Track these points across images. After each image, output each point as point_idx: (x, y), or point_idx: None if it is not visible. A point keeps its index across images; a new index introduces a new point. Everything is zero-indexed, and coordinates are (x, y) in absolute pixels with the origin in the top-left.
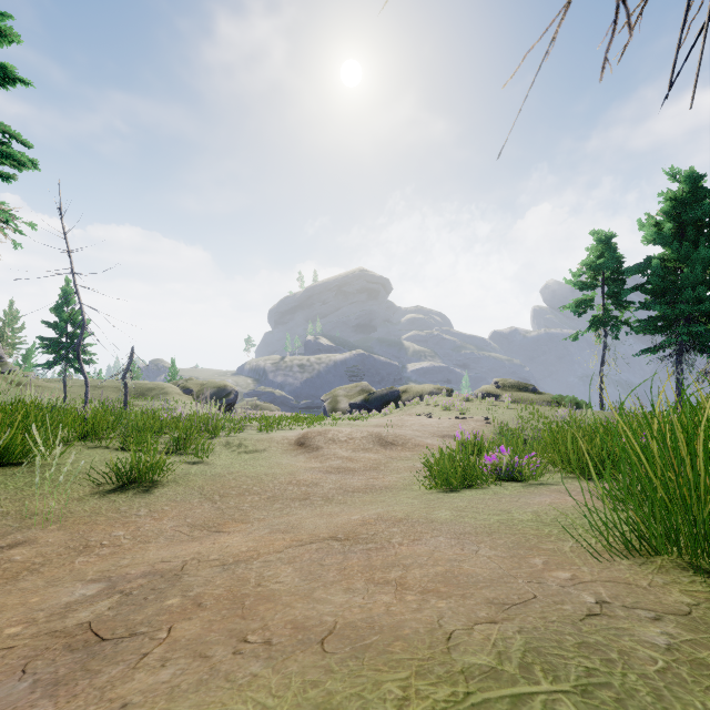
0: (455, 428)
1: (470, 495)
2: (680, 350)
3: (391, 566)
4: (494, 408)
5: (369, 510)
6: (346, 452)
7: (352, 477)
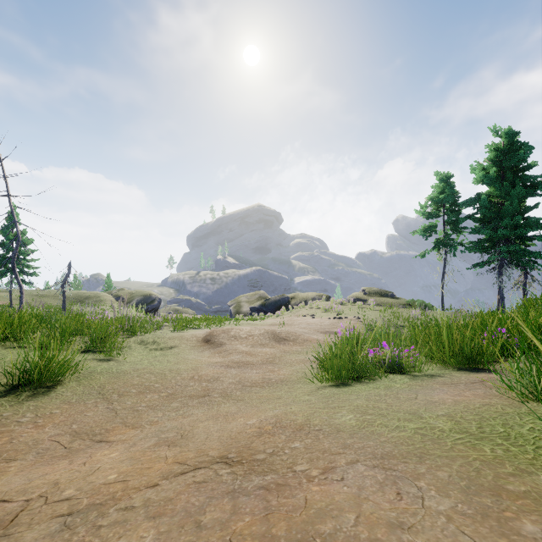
0: (334, 326)
1: (364, 390)
2: (501, 264)
3: (302, 540)
4: (362, 310)
5: (267, 411)
6: (246, 347)
7: (250, 371)
